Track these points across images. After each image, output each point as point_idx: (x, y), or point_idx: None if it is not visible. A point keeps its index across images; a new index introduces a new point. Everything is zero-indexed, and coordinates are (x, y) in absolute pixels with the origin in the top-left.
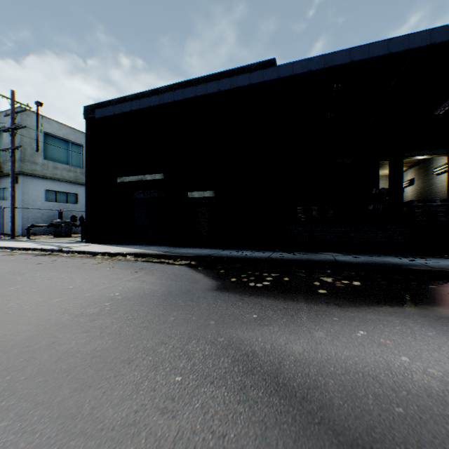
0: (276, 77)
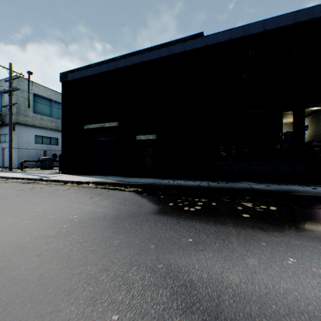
0: (204, 45)
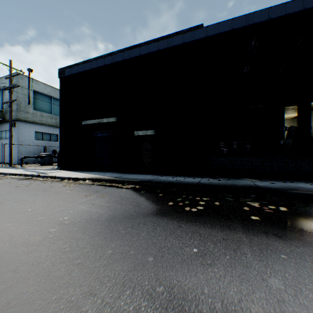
0: (204, 36)
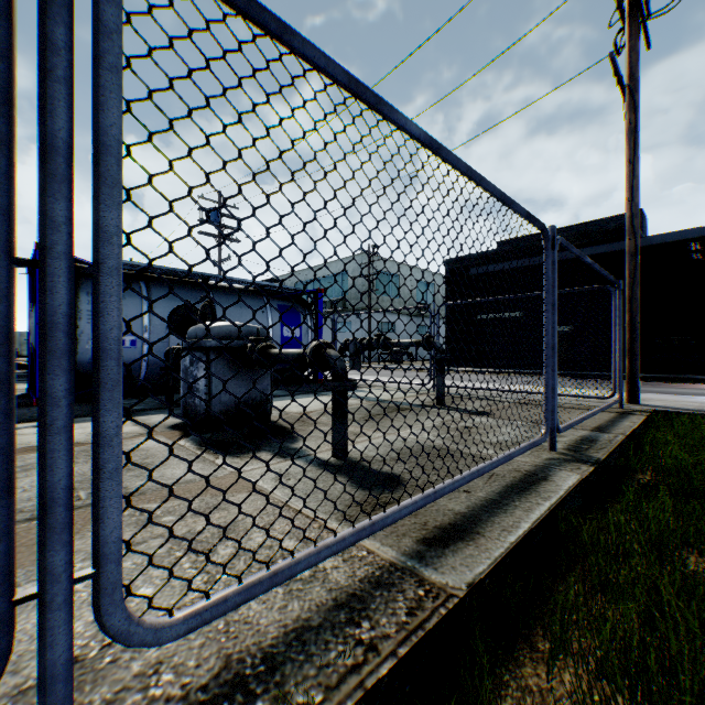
0: None
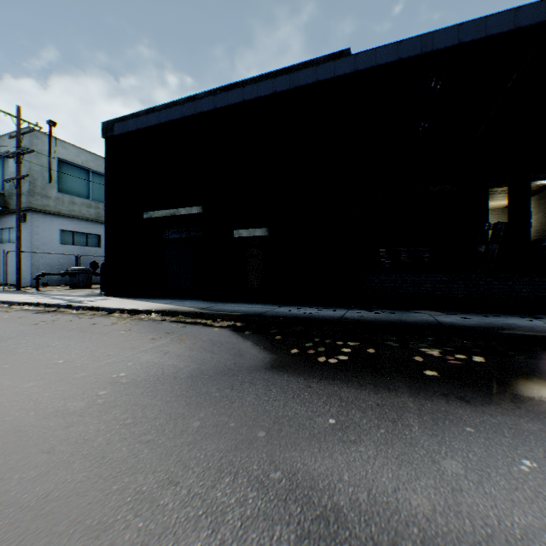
0: (352, 70)
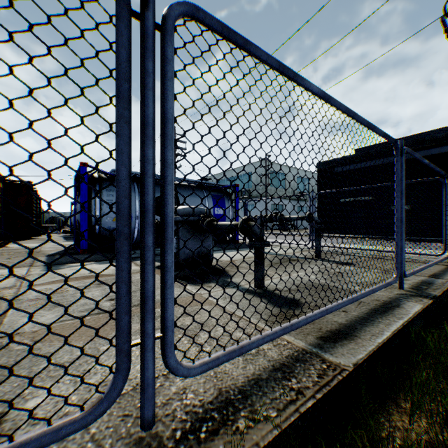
0: None
